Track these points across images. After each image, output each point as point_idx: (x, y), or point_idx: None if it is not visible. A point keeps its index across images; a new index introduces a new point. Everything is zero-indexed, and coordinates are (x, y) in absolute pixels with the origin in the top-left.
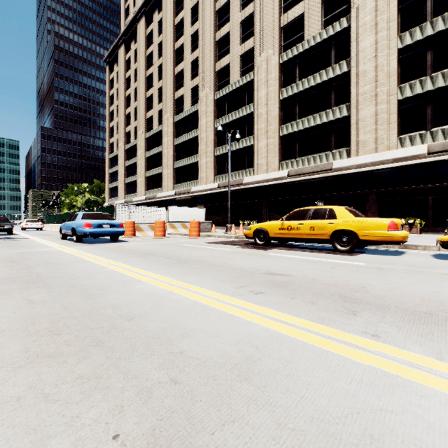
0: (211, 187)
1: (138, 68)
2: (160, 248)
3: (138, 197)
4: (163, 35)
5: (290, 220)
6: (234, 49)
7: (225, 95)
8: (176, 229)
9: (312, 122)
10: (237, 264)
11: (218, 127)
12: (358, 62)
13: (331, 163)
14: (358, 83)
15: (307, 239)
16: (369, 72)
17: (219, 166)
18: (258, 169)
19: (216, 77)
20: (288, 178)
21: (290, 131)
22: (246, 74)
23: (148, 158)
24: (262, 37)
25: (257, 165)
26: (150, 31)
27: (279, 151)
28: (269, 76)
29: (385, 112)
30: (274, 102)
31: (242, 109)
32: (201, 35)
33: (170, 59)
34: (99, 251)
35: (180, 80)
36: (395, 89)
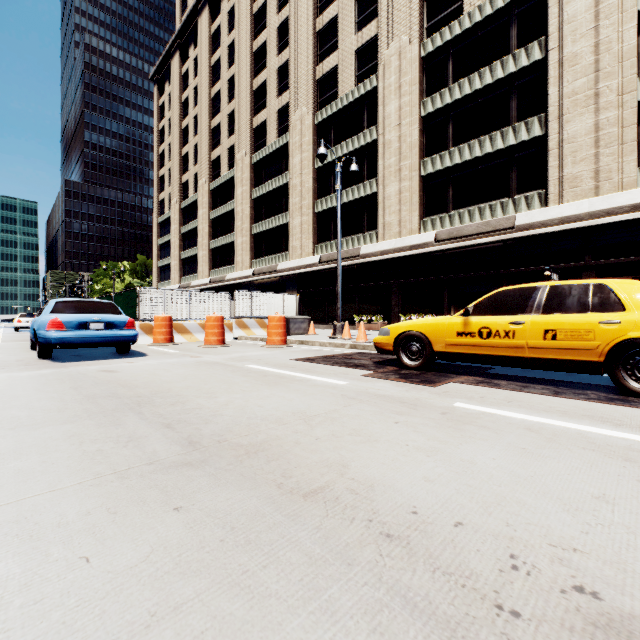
0: (308, 262)
1: (200, 84)
2: (189, 376)
3: (198, 280)
4: (235, 31)
5: (486, 313)
6: (345, 41)
7: (331, 116)
8: (248, 329)
9: (477, 149)
10: (389, 477)
11: (320, 149)
12: (563, 40)
13: (512, 217)
14: (561, 77)
15: (535, 359)
16: (583, 56)
17: (321, 230)
18: (385, 232)
19: (317, 89)
20: (435, 245)
21: (439, 167)
22: (365, 80)
23: (213, 221)
24: (391, 16)
25: (382, 225)
26: (217, 27)
27: (420, 201)
28: (402, 79)
29: (614, 123)
30: (411, 121)
31: (358, 136)
32: (294, 24)
33: (246, 66)
34: (31, 389)
35: (261, 99)
36: (634, 81)
